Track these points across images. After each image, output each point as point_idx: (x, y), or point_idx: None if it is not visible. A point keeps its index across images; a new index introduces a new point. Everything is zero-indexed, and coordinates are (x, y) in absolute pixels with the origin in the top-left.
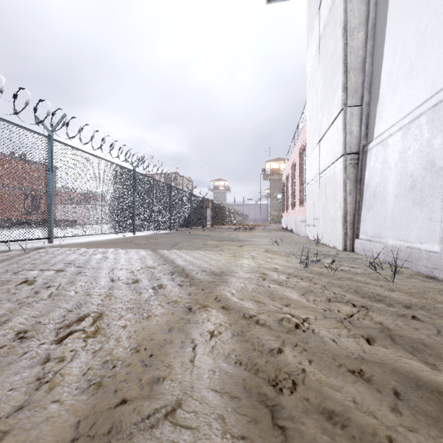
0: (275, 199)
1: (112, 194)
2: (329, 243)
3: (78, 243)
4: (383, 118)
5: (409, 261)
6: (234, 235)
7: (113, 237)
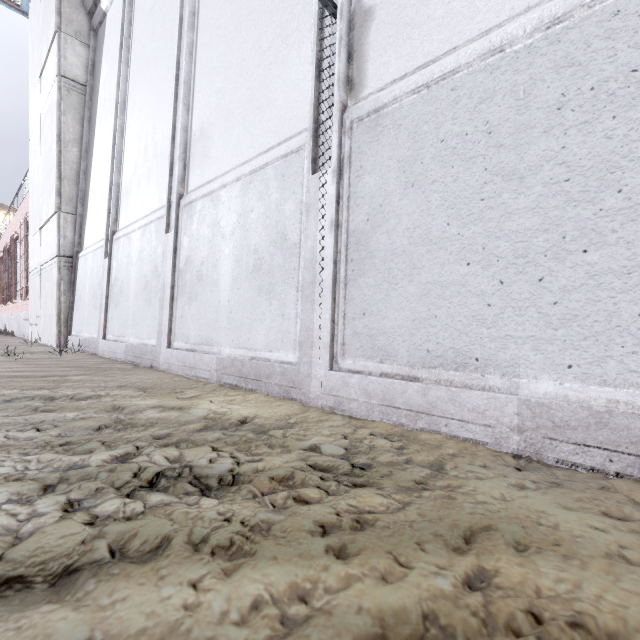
0: None
1: None
2: (48, 343)
3: None
4: (88, 236)
5: (89, 346)
6: None
7: None
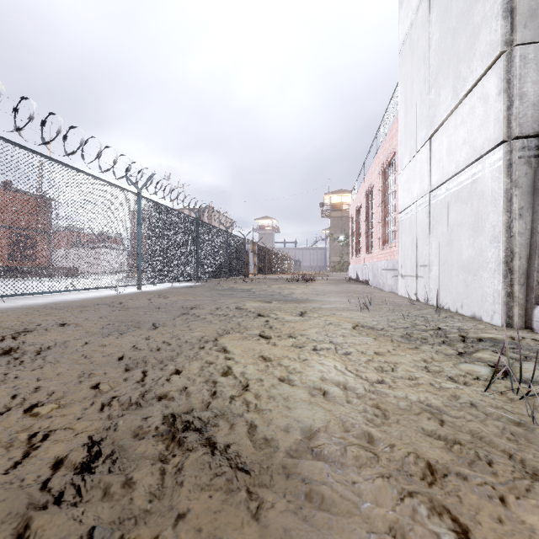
0: (336, 242)
1: (100, 227)
2: (460, 309)
3: (23, 308)
4: None
5: None
6: (287, 290)
7: (101, 294)
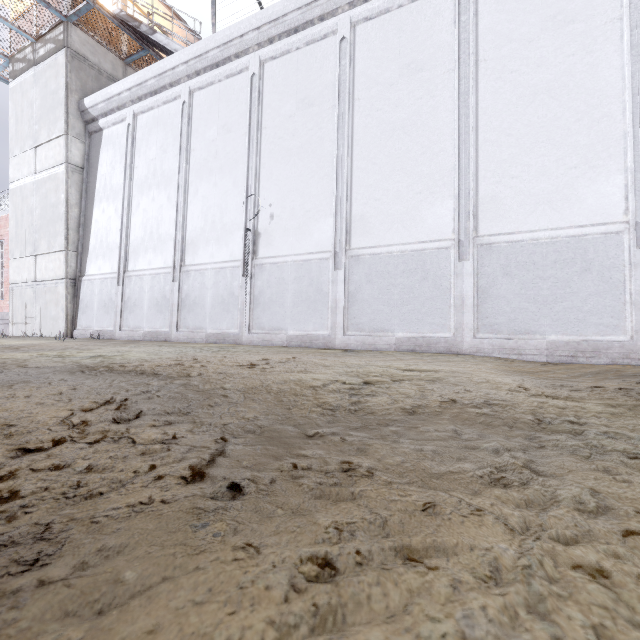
0: None
1: None
2: (51, 335)
3: None
4: (92, 267)
5: (104, 335)
6: None
7: None
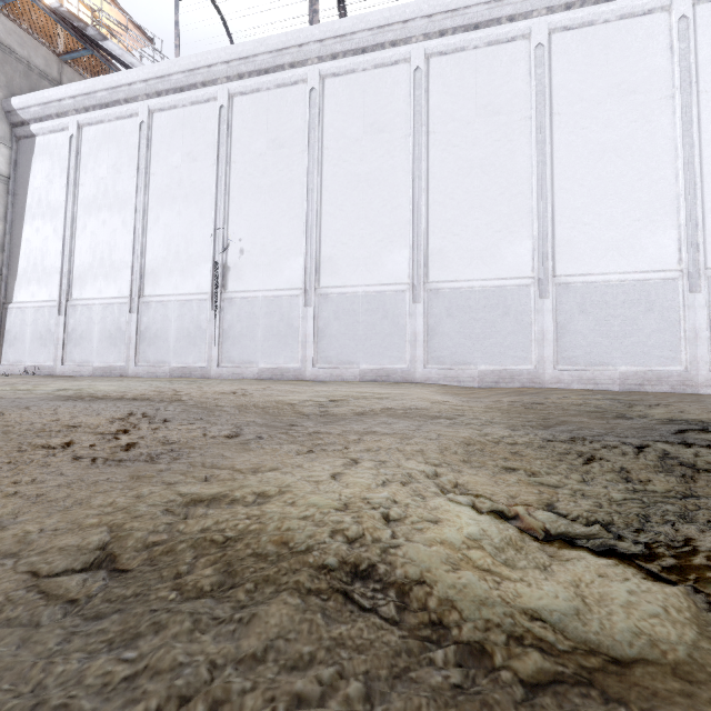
0: None
1: None
2: None
3: None
4: (22, 293)
5: (41, 371)
6: None
7: None
